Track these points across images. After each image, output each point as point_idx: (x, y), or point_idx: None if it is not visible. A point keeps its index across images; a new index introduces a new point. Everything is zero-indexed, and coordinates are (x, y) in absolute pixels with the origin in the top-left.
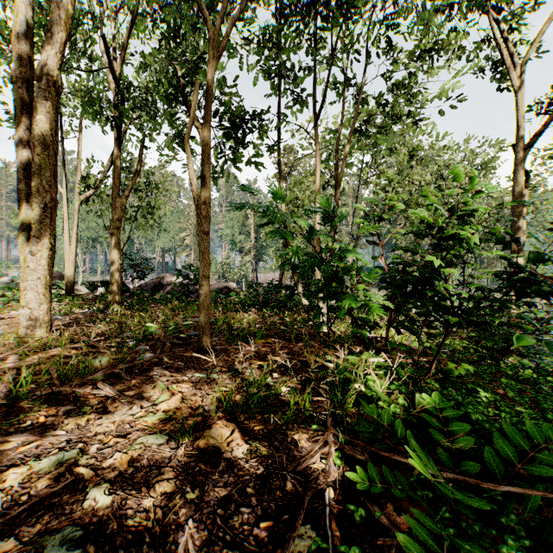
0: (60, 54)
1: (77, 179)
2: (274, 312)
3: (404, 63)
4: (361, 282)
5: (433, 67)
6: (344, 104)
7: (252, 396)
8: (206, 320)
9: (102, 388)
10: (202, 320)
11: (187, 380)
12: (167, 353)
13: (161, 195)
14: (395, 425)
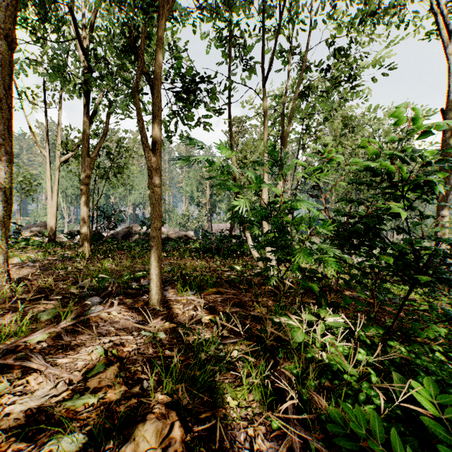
0: (12, 8)
1: (57, 143)
2: (225, 259)
3: (348, 26)
4: (318, 236)
5: (374, 32)
6: (289, 70)
7: (200, 363)
8: (157, 272)
9: (28, 357)
10: (153, 272)
11: (132, 340)
12: (116, 306)
13: (129, 157)
14: (391, 442)
